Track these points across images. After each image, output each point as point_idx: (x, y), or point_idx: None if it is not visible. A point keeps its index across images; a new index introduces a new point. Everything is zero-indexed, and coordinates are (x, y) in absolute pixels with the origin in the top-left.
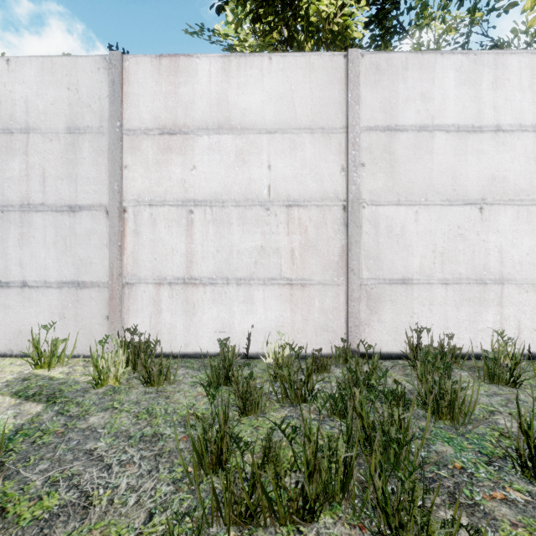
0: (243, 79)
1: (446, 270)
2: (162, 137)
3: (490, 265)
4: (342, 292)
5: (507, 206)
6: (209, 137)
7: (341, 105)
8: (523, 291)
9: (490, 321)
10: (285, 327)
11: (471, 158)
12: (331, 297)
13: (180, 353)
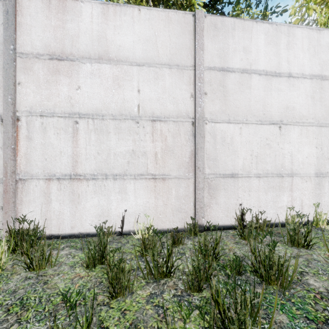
0: (118, 22)
1: (259, 168)
2: (51, 62)
3: (285, 164)
4: (192, 184)
5: (295, 126)
6: (91, 65)
7: (190, 50)
8: (304, 181)
9: (285, 201)
10: (150, 210)
11: (274, 93)
12: (183, 187)
13: (67, 234)
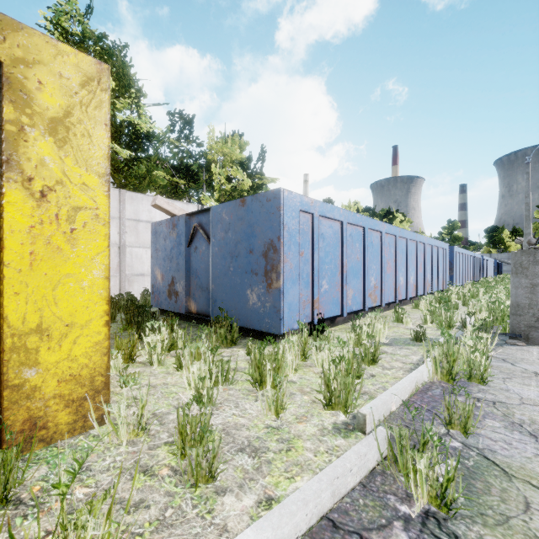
0: None
1: None
2: None
3: None
4: (118, 279)
5: None
6: None
7: (118, 209)
8: None
9: None
10: None
11: None
12: (114, 281)
13: None
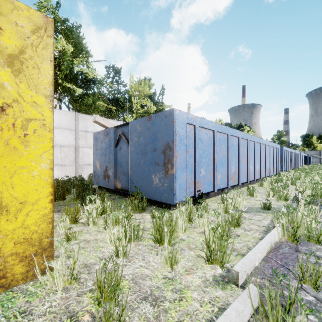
0: None
1: None
2: None
3: None
4: (75, 167)
5: None
6: None
7: (74, 124)
8: None
9: None
10: (59, 176)
11: None
12: (72, 168)
13: None
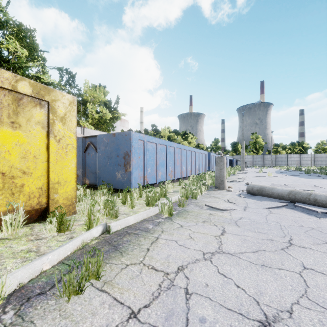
0: None
1: None
2: None
3: None
4: None
5: None
6: None
7: None
8: None
9: None
10: None
11: None
12: None
13: None
